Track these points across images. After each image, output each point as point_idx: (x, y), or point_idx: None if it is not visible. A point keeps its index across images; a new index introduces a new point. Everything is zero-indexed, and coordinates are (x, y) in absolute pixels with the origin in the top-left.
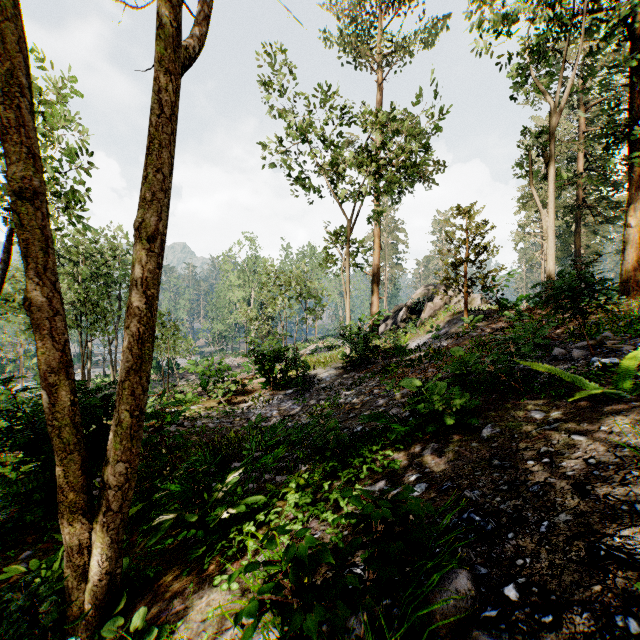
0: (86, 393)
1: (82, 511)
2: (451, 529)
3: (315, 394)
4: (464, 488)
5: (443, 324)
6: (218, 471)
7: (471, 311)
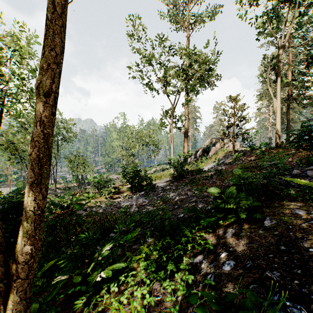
0: None
1: (0, 278)
2: (265, 309)
3: (155, 194)
4: (264, 268)
5: (221, 158)
6: (102, 238)
7: (236, 151)
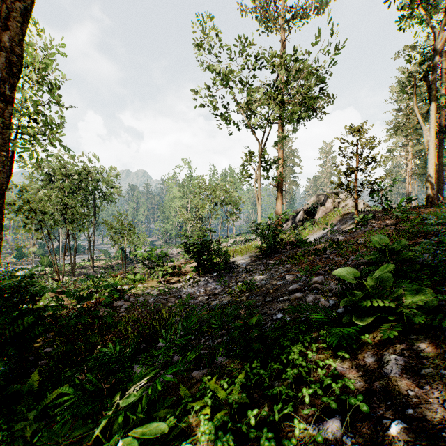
0: (28, 276)
1: None
2: None
3: (234, 277)
4: None
5: (335, 222)
6: (146, 348)
7: (359, 212)
